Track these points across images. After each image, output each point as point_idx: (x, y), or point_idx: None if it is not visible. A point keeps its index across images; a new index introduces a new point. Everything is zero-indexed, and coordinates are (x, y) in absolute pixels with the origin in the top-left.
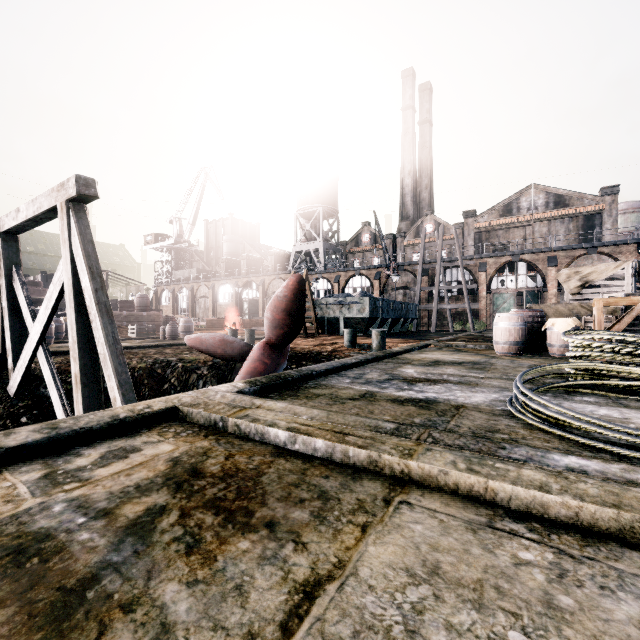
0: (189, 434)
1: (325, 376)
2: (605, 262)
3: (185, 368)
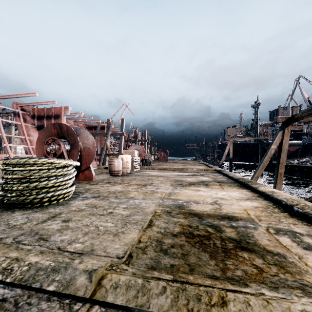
0: None
1: None
2: None
3: None
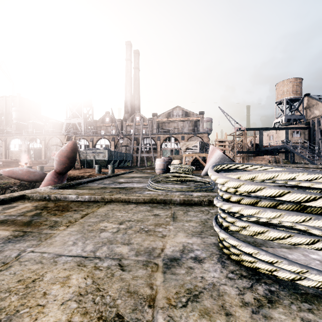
0: (35, 201)
1: (87, 183)
2: (199, 139)
3: (2, 187)
